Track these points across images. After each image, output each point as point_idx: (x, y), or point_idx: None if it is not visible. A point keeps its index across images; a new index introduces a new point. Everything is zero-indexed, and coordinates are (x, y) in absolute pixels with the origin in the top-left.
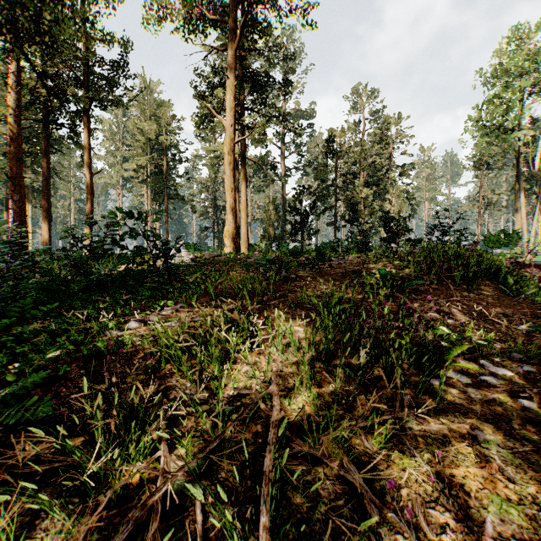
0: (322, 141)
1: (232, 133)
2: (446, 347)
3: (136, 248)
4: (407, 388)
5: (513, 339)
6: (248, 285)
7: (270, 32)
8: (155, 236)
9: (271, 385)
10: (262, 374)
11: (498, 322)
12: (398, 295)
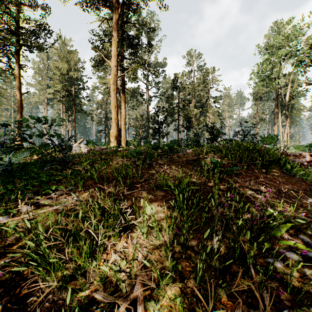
0: (170, 80)
1: (115, 71)
2: (275, 225)
3: (41, 144)
4: (257, 274)
5: (309, 211)
6: (123, 171)
7: (139, 10)
8: (56, 135)
9: (136, 285)
10: (128, 265)
11: (292, 196)
12: (225, 178)
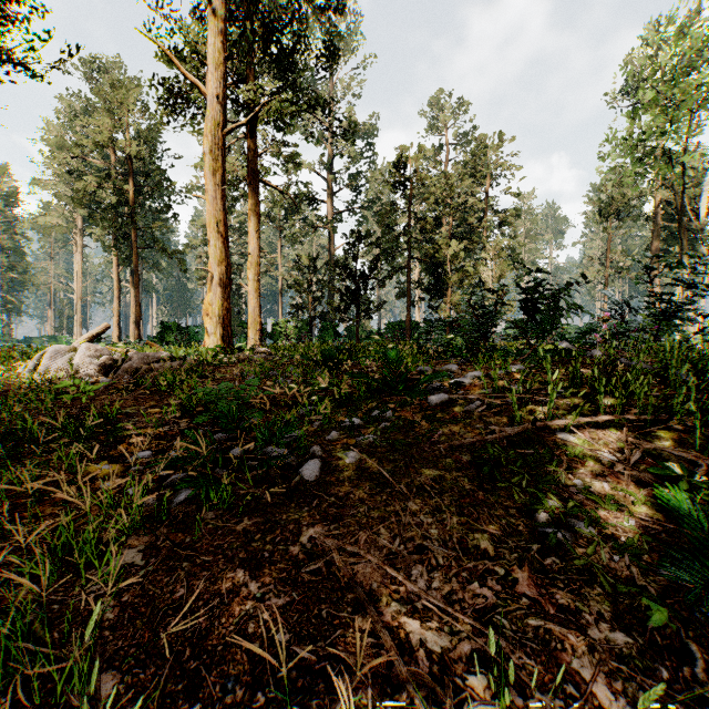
0: (389, 164)
1: (220, 114)
2: None
3: None
4: None
5: None
6: None
7: None
8: None
9: None
10: None
11: None
12: None
